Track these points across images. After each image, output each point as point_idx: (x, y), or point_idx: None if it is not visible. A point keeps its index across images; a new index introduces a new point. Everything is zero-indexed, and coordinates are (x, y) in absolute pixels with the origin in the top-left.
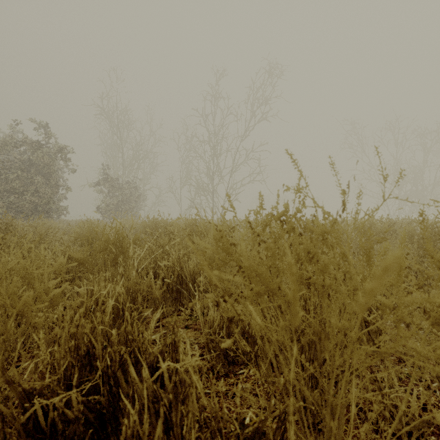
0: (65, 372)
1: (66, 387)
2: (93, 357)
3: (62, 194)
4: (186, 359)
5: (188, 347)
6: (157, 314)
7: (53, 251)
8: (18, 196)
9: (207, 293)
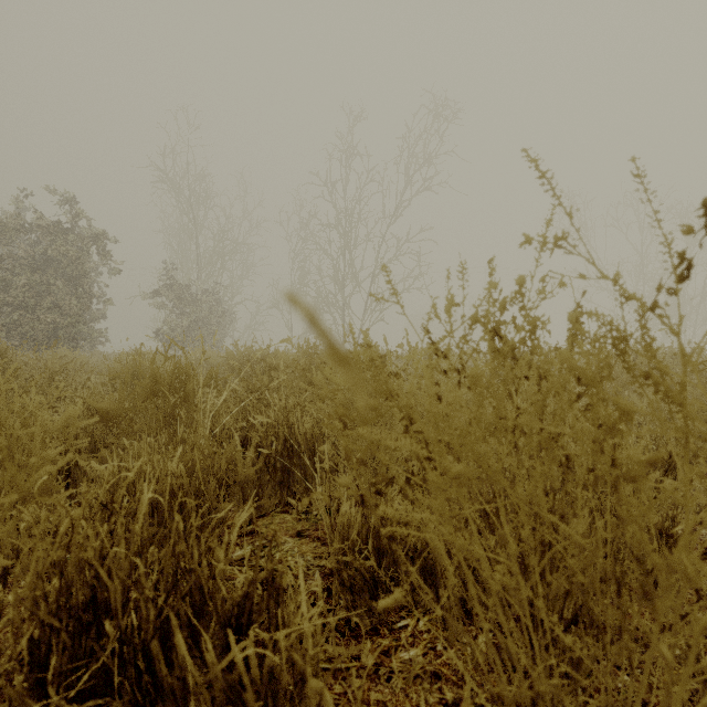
0: (34, 648)
1: (35, 681)
2: (103, 610)
3: (98, 310)
4: (298, 601)
5: (301, 585)
6: (244, 514)
7: (54, 396)
8: (26, 314)
9: (337, 473)
